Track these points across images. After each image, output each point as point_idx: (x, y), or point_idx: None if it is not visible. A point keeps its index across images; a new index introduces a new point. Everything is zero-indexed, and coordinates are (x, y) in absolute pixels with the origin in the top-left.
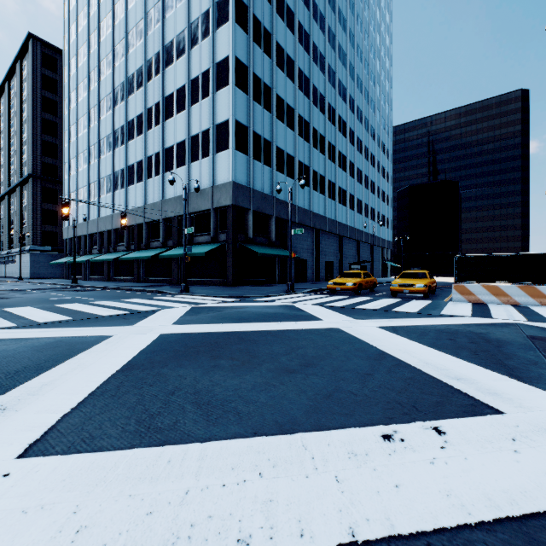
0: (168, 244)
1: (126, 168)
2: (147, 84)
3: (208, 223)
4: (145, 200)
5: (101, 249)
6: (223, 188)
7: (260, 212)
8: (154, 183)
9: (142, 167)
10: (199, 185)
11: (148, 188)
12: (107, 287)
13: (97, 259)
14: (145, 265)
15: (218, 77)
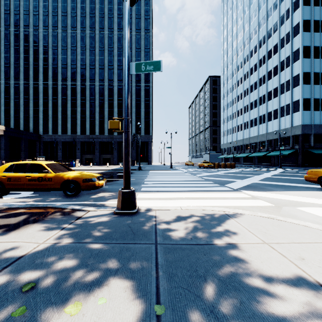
0: (269, 150)
1: (249, 121)
2: (259, 88)
3: (289, 141)
4: (258, 133)
5: (237, 152)
6: (296, 127)
7: (318, 134)
8: (262, 126)
9: (256, 120)
10: (285, 132)
11: (259, 128)
12: (248, 166)
13: (238, 156)
14: (257, 158)
15: (294, 82)
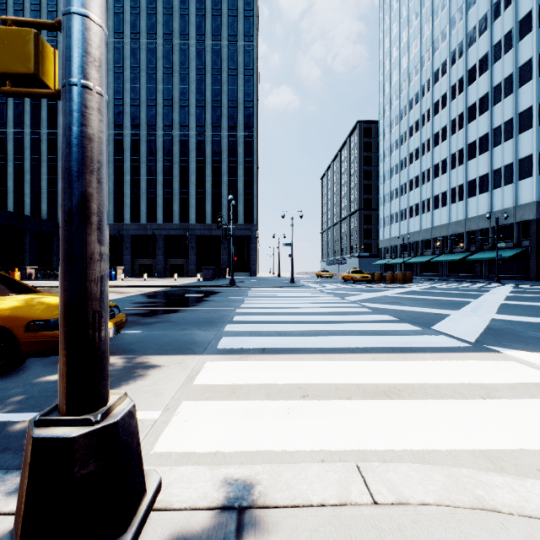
0: (470, 250)
1: (432, 198)
2: (450, 137)
3: (510, 233)
4: (449, 219)
5: (410, 254)
6: (526, 206)
7: None
8: (457, 207)
9: (446, 196)
10: (507, 215)
11: (451, 210)
12: (433, 279)
13: (411, 261)
14: (448, 265)
15: (521, 123)
